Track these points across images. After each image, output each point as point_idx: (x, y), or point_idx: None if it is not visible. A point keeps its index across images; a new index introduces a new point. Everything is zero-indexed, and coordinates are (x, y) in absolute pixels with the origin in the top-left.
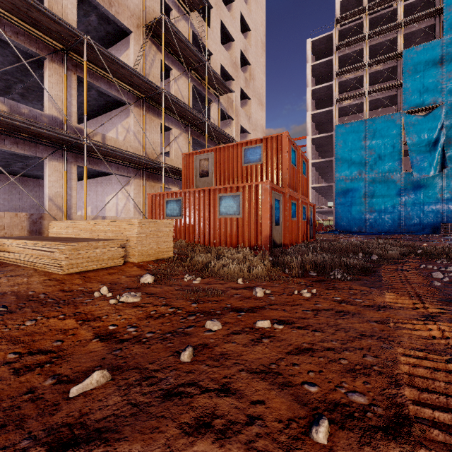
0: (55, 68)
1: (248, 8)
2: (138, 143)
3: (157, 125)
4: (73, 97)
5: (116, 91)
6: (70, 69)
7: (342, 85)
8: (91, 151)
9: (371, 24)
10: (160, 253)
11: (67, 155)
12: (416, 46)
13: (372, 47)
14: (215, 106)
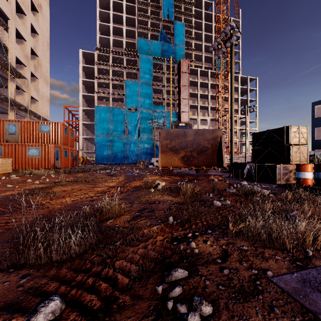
0: None
1: (37, 18)
2: None
3: None
4: None
5: None
6: None
7: (99, 83)
8: None
9: (114, 59)
10: (7, 170)
11: None
12: (130, 80)
13: (114, 71)
14: (12, 83)
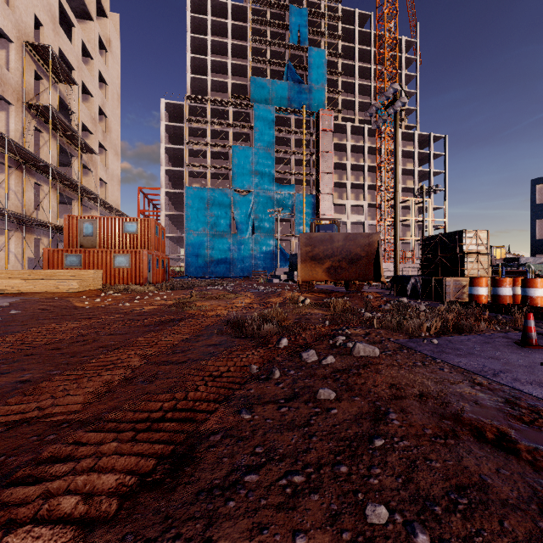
0: None
1: (105, 60)
2: (18, 201)
3: (32, 184)
4: None
5: (3, 158)
6: None
7: (191, 151)
8: None
9: (213, 111)
10: (98, 286)
11: None
12: (239, 146)
13: (214, 131)
14: (77, 161)
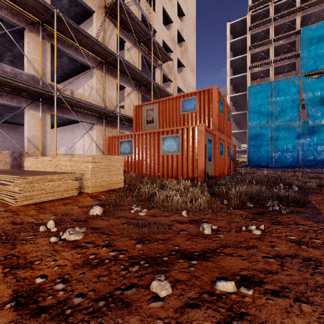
0: (33, 37)
1: None
2: (99, 98)
3: (114, 84)
4: (47, 60)
5: (82, 57)
6: (45, 38)
7: (253, 56)
8: (61, 102)
9: (276, 10)
10: (112, 184)
11: (42, 105)
12: (311, 25)
13: (276, 27)
14: (158, 71)
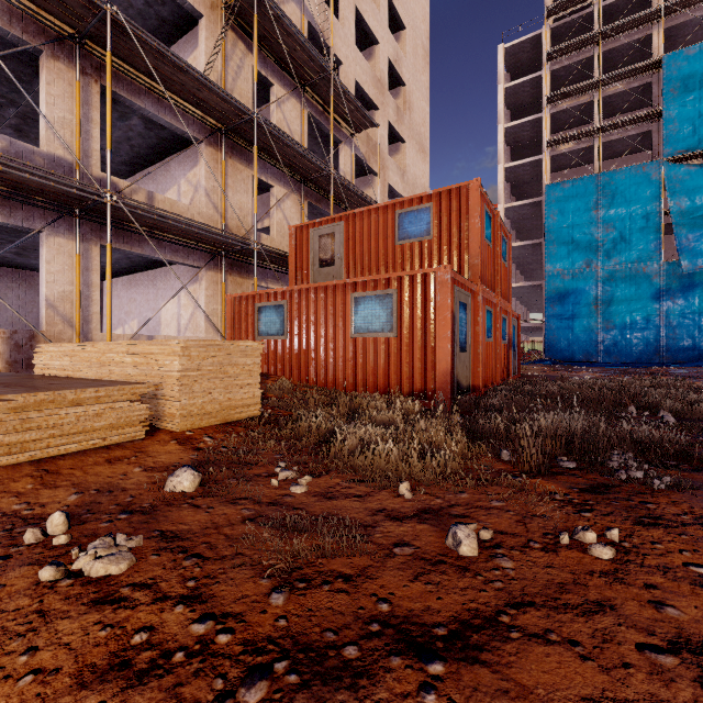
0: (59, 70)
1: None
2: (214, 209)
3: (247, 179)
4: (93, 124)
5: (174, 117)
6: (88, 73)
7: (556, 118)
8: (125, 219)
9: (607, 15)
10: (233, 409)
11: (82, 225)
12: (686, 48)
13: (608, 54)
14: (346, 150)
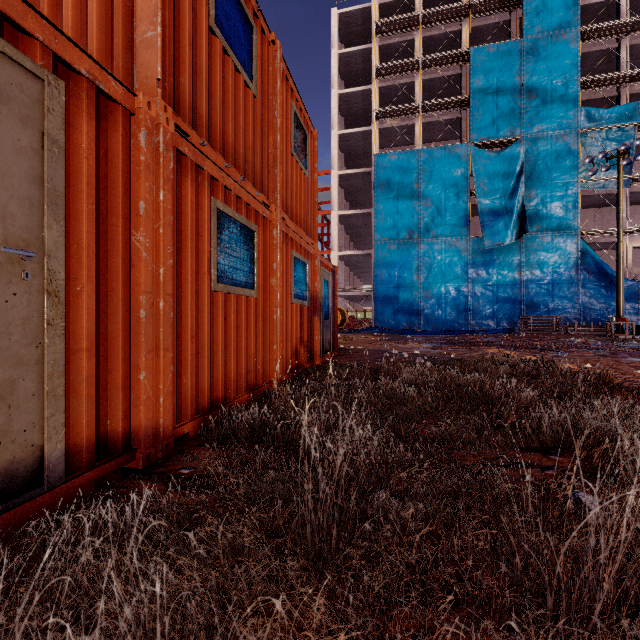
0: None
1: None
2: None
3: None
4: None
5: None
6: None
7: (384, 94)
8: None
9: (426, 6)
10: None
11: None
12: (488, 45)
13: (427, 41)
14: None
